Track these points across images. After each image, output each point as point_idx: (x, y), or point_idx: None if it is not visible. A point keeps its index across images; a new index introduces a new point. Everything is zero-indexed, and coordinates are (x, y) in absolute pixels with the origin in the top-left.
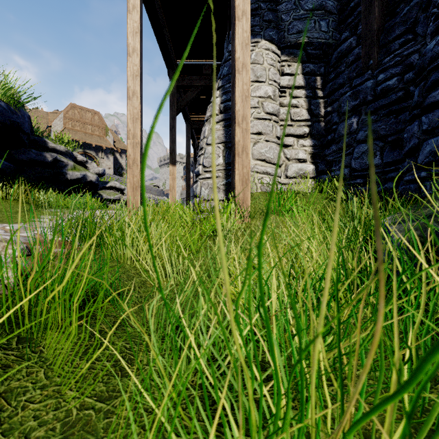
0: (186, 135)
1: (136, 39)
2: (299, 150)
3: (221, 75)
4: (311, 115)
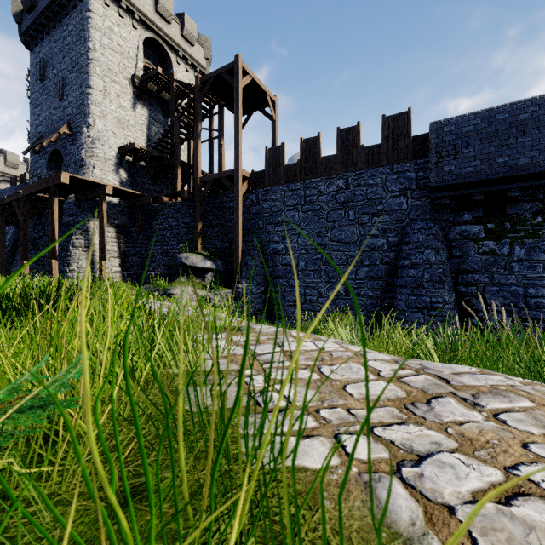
0: (1, 217)
1: (56, 222)
2: (116, 263)
3: (83, 230)
4: (119, 250)
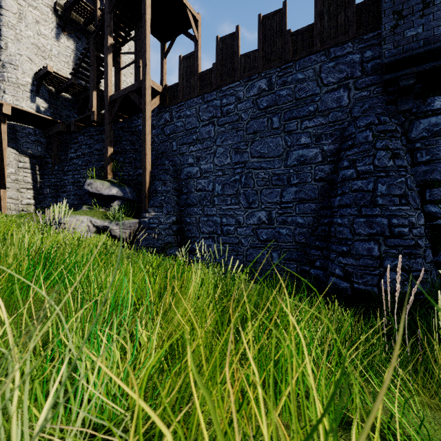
0: None
1: None
2: (28, 194)
3: None
4: (34, 181)
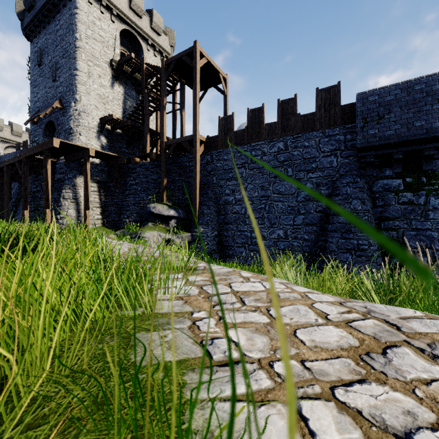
0: (7, 175)
1: (49, 179)
2: (97, 212)
3: (71, 185)
4: (100, 201)
